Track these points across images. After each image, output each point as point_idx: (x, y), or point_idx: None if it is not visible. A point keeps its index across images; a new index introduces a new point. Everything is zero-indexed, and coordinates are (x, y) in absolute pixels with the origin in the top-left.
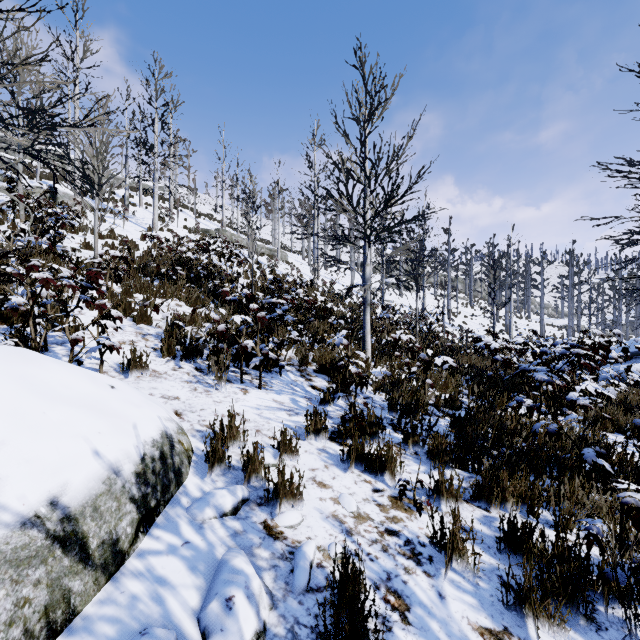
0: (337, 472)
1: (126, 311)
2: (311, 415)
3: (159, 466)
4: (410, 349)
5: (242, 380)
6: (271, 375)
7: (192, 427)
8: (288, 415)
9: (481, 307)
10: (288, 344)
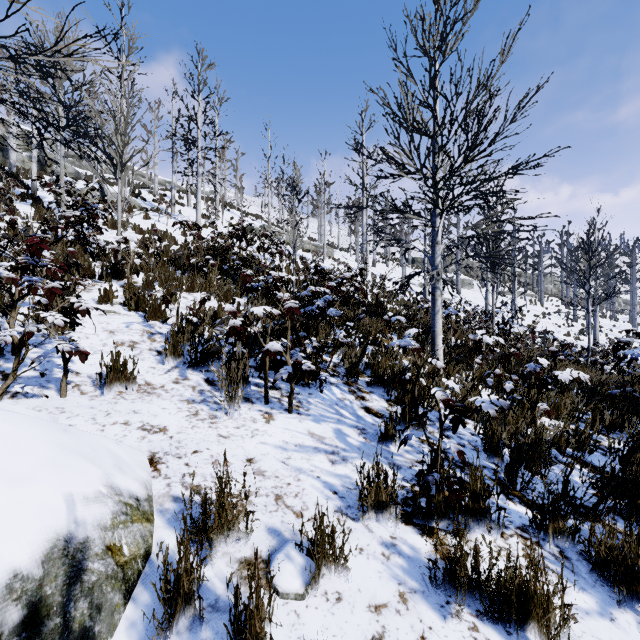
0: (426, 617)
1: (139, 305)
2: (369, 474)
3: None
4: (507, 357)
5: (266, 399)
6: (308, 390)
7: (167, 490)
8: (330, 462)
9: (571, 302)
10: (333, 347)
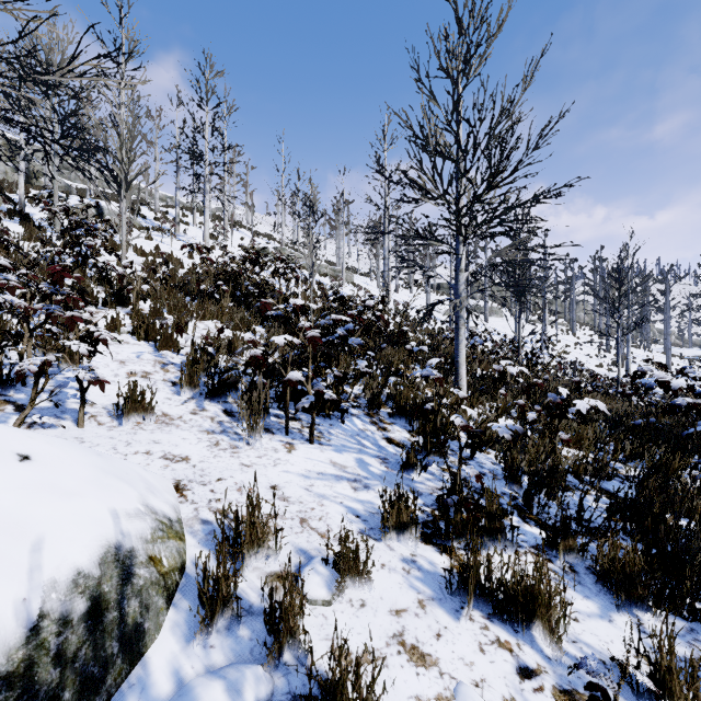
0: (442, 619)
1: (148, 334)
2: (390, 497)
3: (79, 636)
4: (529, 387)
5: (287, 429)
6: (329, 421)
7: (196, 514)
8: (353, 489)
9: (601, 332)
10: (353, 378)
